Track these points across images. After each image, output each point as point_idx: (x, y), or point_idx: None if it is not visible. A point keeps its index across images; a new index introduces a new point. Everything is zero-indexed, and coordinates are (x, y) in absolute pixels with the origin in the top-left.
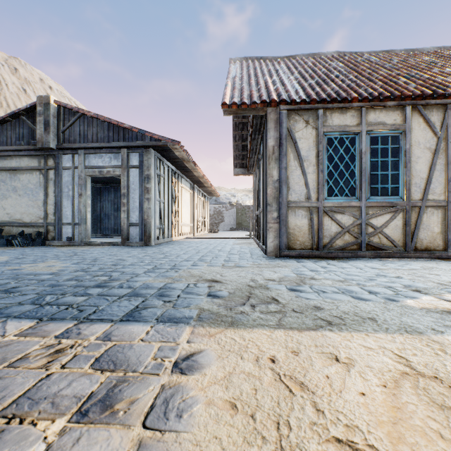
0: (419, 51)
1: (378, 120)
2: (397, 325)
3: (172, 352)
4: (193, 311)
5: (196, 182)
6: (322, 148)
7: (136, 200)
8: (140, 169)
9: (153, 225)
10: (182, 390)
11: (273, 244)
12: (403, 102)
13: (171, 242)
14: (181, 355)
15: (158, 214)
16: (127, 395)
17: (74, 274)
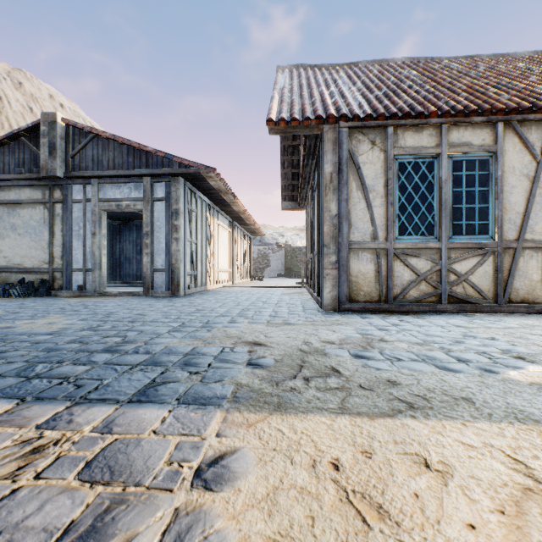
0: (511, 57)
1: (463, 140)
2: (503, 409)
3: (194, 452)
4: (227, 388)
5: (237, 219)
6: (392, 175)
7: (162, 240)
8: (167, 202)
9: (183, 271)
10: (204, 519)
11: (330, 295)
12: (494, 117)
13: (205, 291)
14: (207, 457)
15: (189, 258)
16: (123, 528)
17: (79, 334)
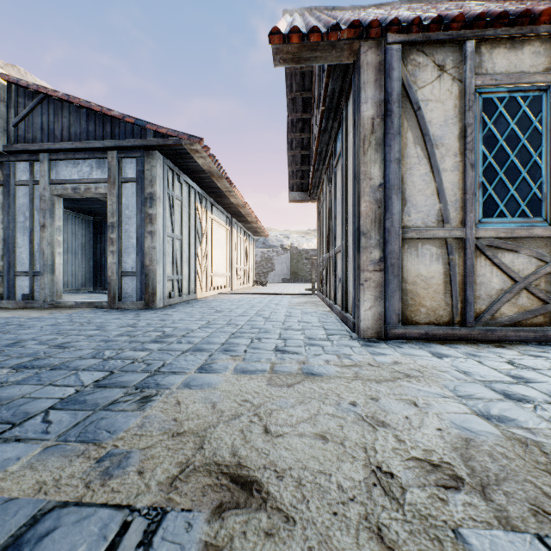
0: None
1: None
2: None
3: None
4: None
5: (236, 215)
6: (473, 118)
7: (132, 234)
8: (138, 184)
9: (161, 276)
10: None
11: (371, 312)
12: None
13: (194, 300)
14: None
15: (170, 258)
16: None
17: None
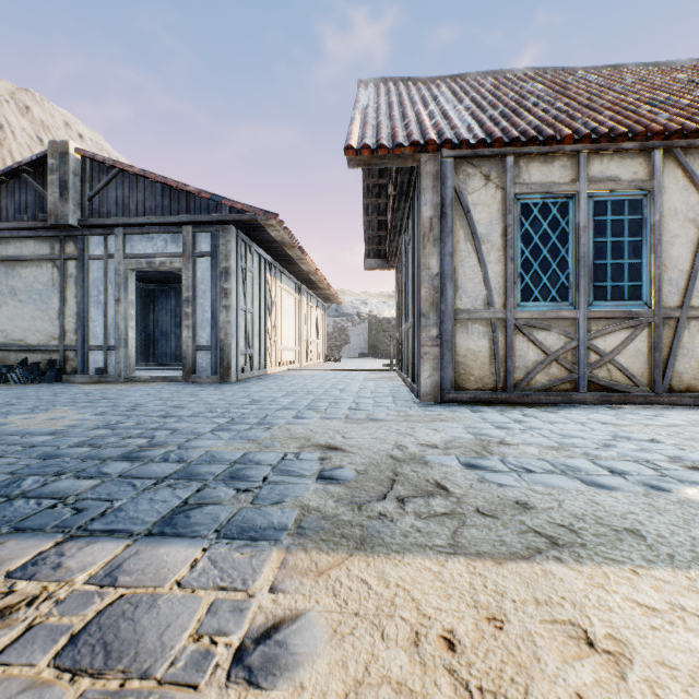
0: (667, 66)
1: (607, 173)
2: (688, 547)
3: (235, 619)
4: (288, 513)
5: (306, 281)
6: (512, 220)
7: (207, 309)
8: (214, 259)
9: (235, 350)
10: None
11: (430, 380)
12: (649, 143)
13: (265, 376)
14: (254, 627)
15: (242, 332)
16: None
17: (90, 434)
